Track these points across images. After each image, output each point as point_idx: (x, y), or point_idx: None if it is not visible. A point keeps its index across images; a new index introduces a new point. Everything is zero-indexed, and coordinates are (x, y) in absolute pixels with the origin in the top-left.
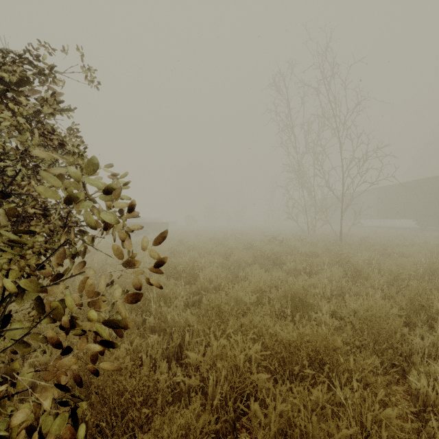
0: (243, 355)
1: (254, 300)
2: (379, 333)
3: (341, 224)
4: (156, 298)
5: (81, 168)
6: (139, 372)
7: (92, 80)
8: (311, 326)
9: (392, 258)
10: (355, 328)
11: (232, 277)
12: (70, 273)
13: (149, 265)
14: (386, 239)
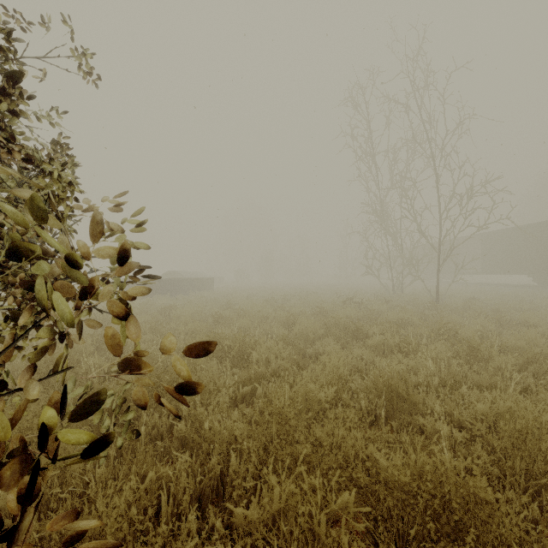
0: (324, 516)
1: (332, 395)
2: (531, 456)
3: (437, 281)
4: None
5: (60, 198)
6: (156, 522)
7: (91, 72)
8: (434, 458)
9: (510, 327)
10: (496, 450)
11: (297, 357)
12: (76, 349)
13: (185, 336)
14: (497, 300)
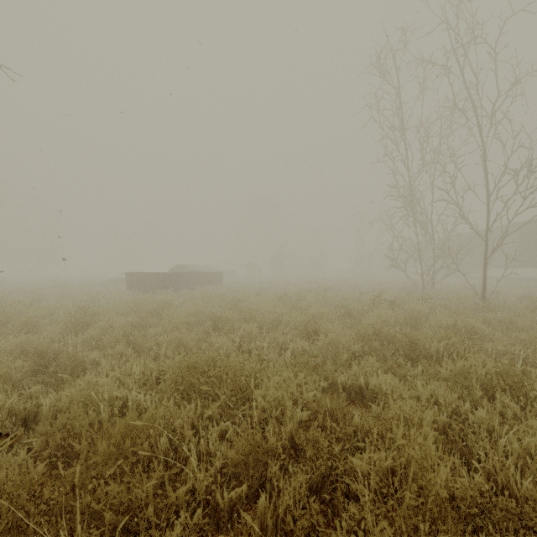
0: None
1: None
2: None
3: (484, 275)
4: (98, 531)
5: None
6: None
7: None
8: None
9: None
10: None
11: (330, 402)
12: None
13: (171, 347)
14: None
